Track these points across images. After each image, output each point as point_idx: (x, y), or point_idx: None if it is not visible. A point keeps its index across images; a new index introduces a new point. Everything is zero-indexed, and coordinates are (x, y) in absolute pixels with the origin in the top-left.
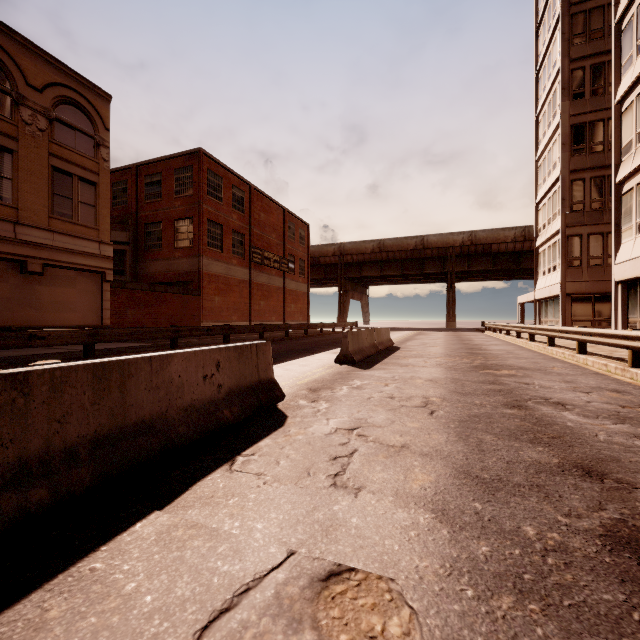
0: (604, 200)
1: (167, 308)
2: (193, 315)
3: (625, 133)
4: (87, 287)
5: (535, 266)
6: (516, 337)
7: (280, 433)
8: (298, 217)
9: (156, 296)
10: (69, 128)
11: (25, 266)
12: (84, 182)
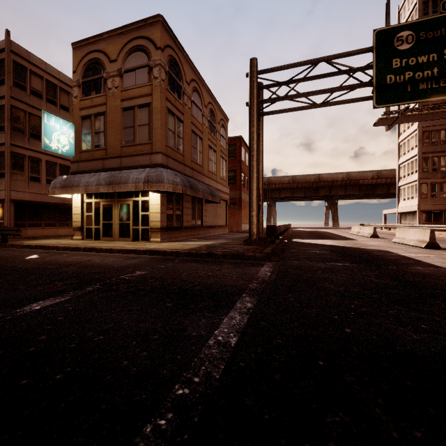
0: (438, 167)
1: (236, 217)
2: (240, 220)
3: None
4: (223, 208)
5: (398, 195)
6: None
7: None
8: None
9: (234, 211)
10: (222, 137)
11: None
12: (224, 161)
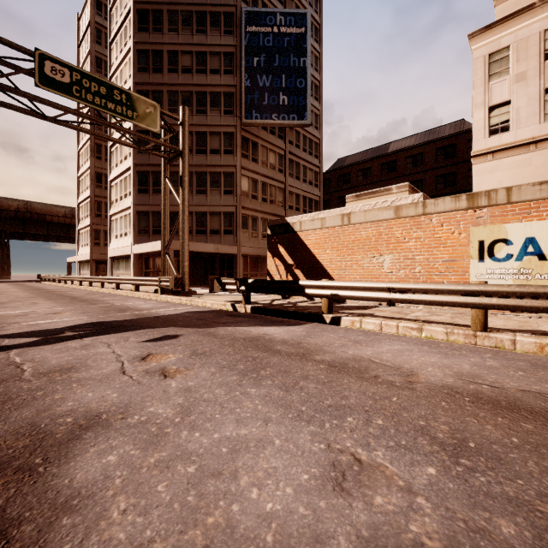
0: None
1: None
2: None
3: (112, 196)
4: None
5: (78, 241)
6: (65, 283)
7: None
8: None
9: None
10: None
11: None
12: None
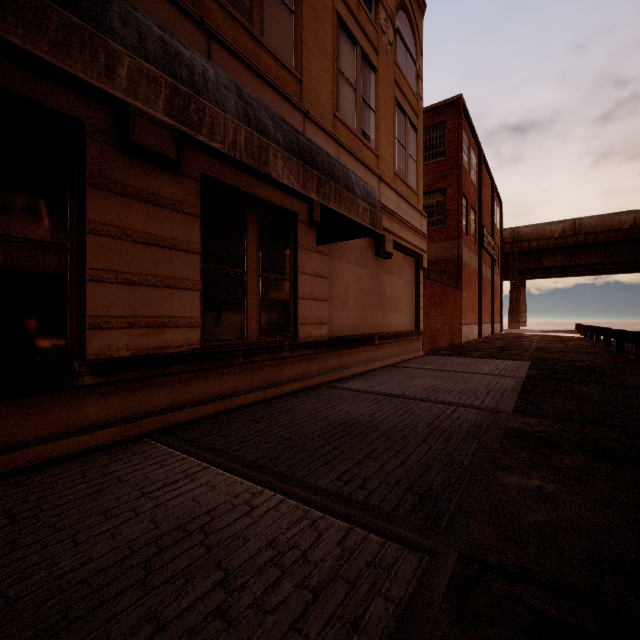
0: None
1: (447, 307)
2: (458, 316)
3: None
4: (407, 277)
5: None
6: None
7: None
8: (498, 193)
9: (443, 290)
10: (403, 46)
11: (382, 244)
12: (410, 126)
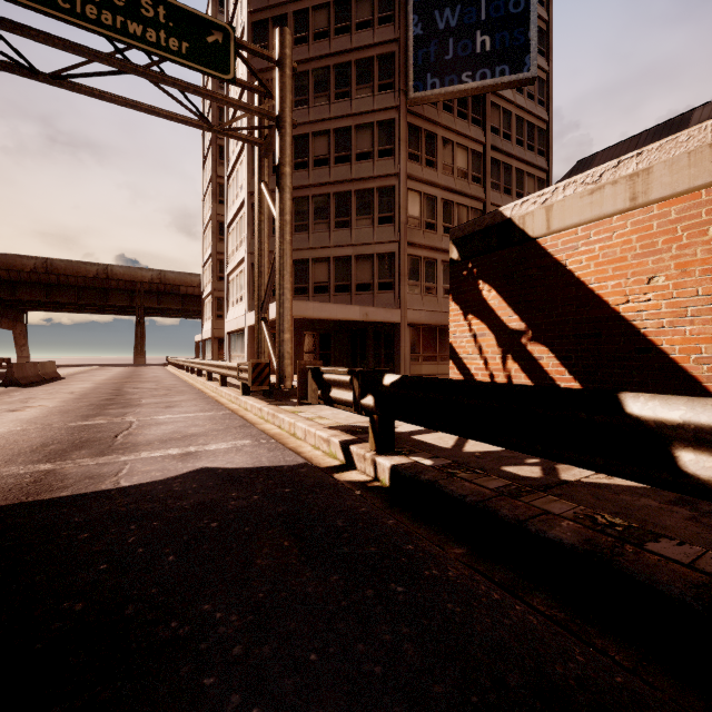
0: None
1: None
2: None
3: (230, 247)
4: None
5: (203, 314)
6: (179, 368)
7: None
8: None
9: None
10: None
11: None
12: None
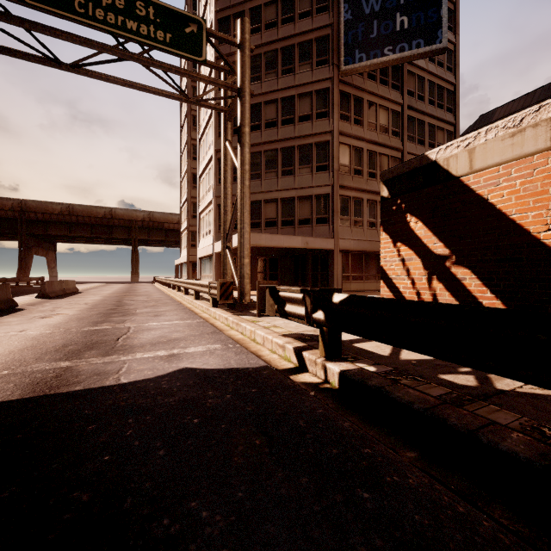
0: None
1: None
2: None
3: (201, 193)
4: None
5: (180, 244)
6: (163, 285)
7: (27, 310)
8: None
9: None
10: None
11: None
12: None
